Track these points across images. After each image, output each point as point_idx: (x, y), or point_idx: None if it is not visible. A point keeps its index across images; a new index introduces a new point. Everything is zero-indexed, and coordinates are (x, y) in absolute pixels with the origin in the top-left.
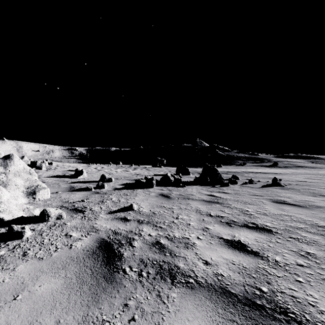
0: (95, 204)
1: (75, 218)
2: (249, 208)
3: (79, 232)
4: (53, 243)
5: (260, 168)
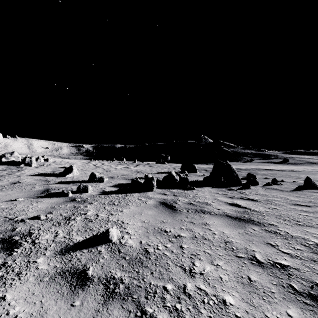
0: (52, 225)
1: None
2: (317, 239)
3: None
4: None
5: (271, 165)
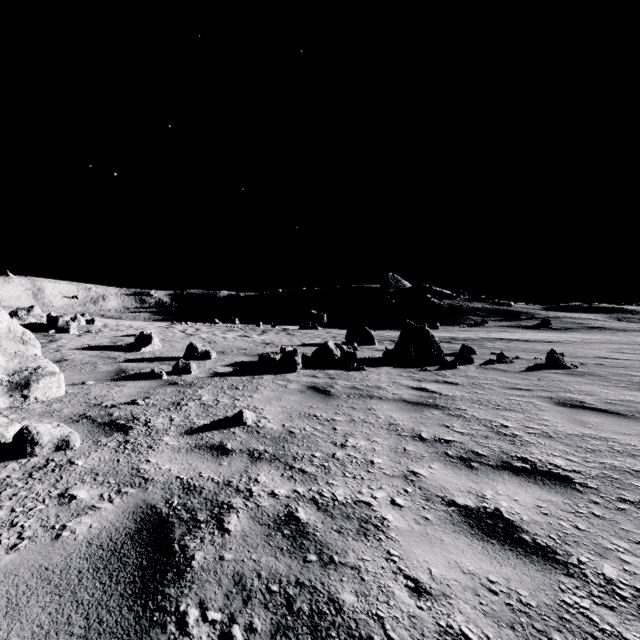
0: (160, 410)
1: (102, 446)
2: (507, 421)
3: (99, 486)
4: (17, 522)
5: (516, 332)
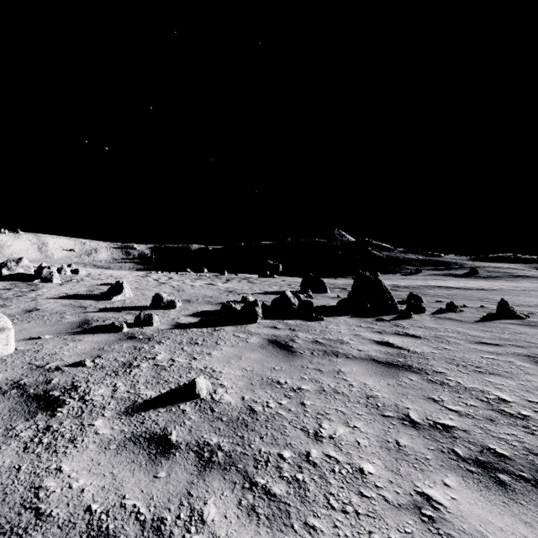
0: (106, 375)
1: (12, 438)
2: (501, 391)
3: None
4: None
5: (449, 280)
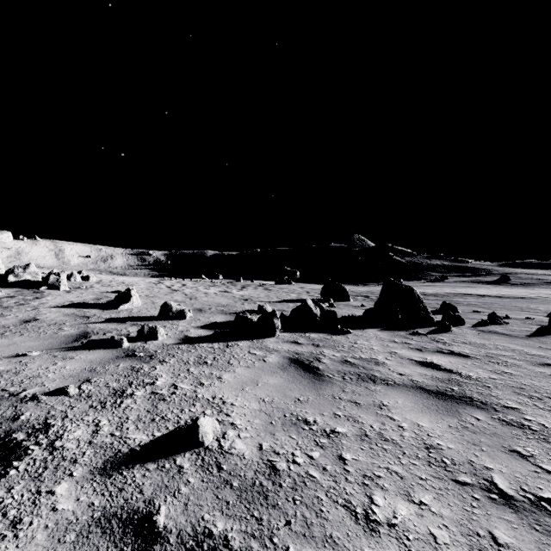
0: (90, 408)
1: None
2: None
3: None
4: None
5: (479, 287)
